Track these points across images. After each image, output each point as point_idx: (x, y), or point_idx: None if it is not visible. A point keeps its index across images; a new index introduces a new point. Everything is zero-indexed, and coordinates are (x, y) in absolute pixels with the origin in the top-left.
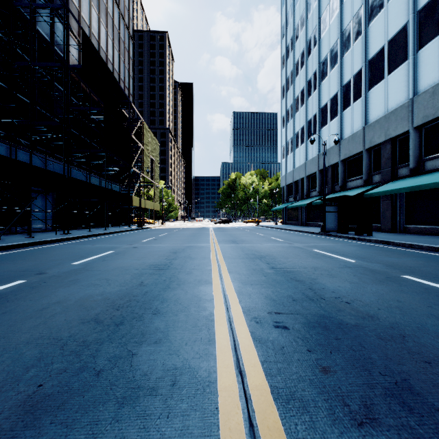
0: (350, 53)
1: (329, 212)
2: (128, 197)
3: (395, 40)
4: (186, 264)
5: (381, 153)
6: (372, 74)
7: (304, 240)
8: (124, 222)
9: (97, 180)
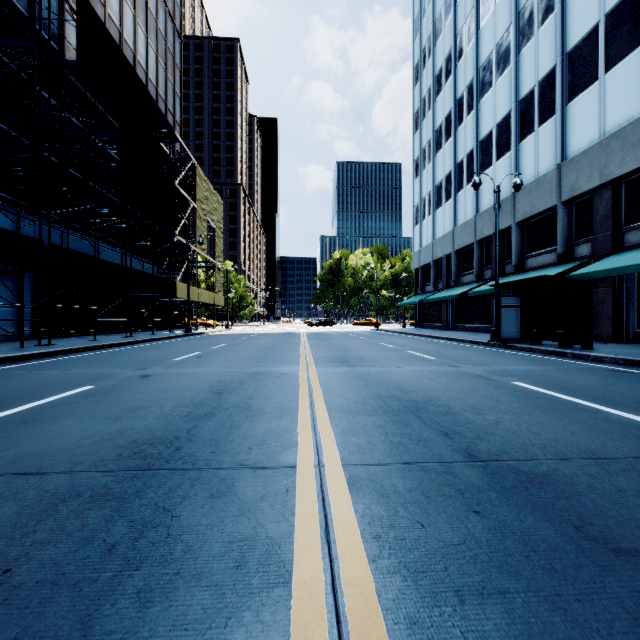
0: (532, 45)
1: (506, 308)
2: (169, 283)
3: (620, 11)
4: (228, 438)
5: (593, 208)
6: (574, 75)
7: (474, 357)
8: (166, 324)
9: (118, 256)
